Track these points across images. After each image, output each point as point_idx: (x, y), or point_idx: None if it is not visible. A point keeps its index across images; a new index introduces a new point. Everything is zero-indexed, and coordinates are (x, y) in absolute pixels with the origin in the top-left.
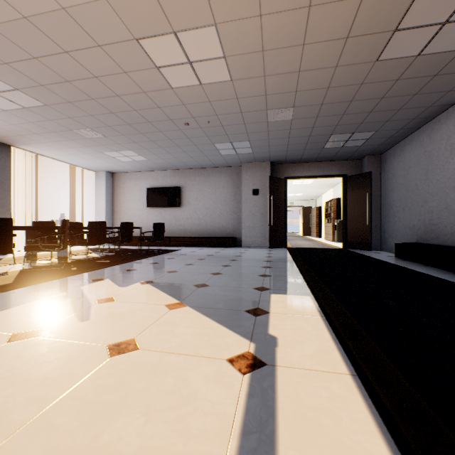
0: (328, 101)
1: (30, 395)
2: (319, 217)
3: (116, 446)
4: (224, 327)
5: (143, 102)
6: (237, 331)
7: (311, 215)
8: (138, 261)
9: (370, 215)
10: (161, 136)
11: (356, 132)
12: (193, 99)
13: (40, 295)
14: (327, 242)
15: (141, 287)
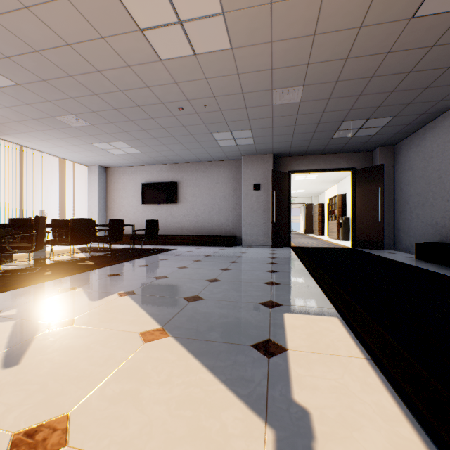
0: (344, 77)
1: None
2: (322, 215)
3: None
4: (220, 383)
5: (129, 80)
6: (241, 394)
7: (313, 212)
8: (125, 264)
9: (383, 212)
10: (153, 124)
11: (371, 118)
12: (186, 76)
13: None
14: (332, 241)
15: (117, 301)
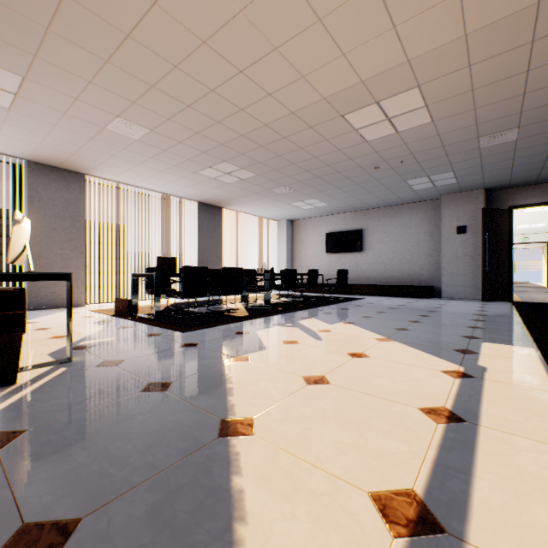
0: None
1: (321, 364)
2: None
3: (381, 385)
4: (433, 356)
5: (336, 158)
6: (446, 359)
7: None
8: (328, 307)
9: None
10: (346, 183)
11: None
12: (386, 146)
13: (275, 323)
14: None
15: (346, 325)
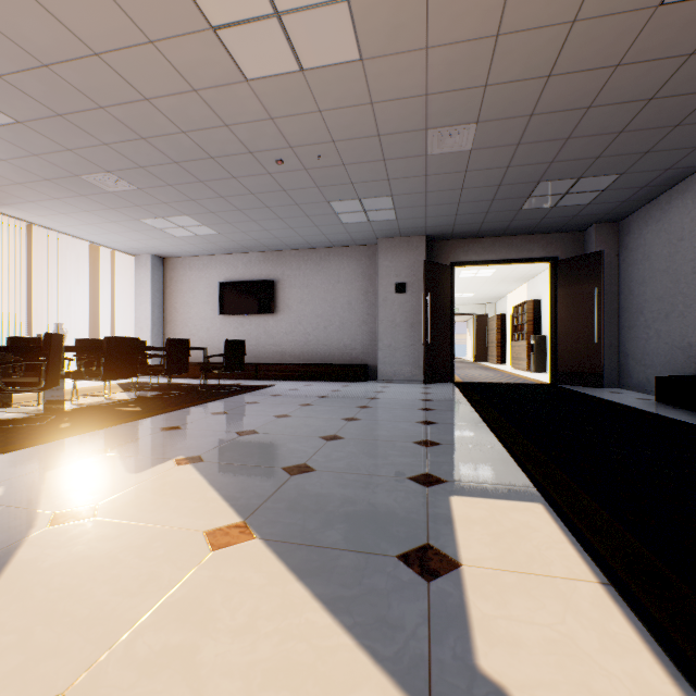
0: (544, 107)
1: None
2: (501, 332)
3: None
4: (343, 632)
5: (197, 114)
6: (381, 656)
7: (488, 329)
8: (191, 410)
9: (601, 327)
10: (235, 188)
11: (585, 177)
12: (288, 107)
13: None
14: (518, 373)
15: (172, 474)
